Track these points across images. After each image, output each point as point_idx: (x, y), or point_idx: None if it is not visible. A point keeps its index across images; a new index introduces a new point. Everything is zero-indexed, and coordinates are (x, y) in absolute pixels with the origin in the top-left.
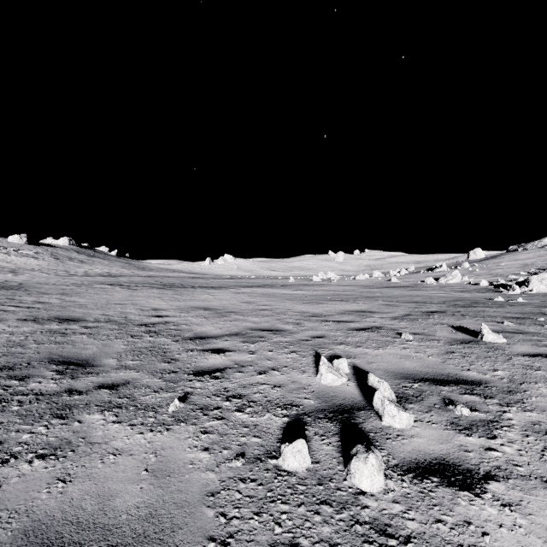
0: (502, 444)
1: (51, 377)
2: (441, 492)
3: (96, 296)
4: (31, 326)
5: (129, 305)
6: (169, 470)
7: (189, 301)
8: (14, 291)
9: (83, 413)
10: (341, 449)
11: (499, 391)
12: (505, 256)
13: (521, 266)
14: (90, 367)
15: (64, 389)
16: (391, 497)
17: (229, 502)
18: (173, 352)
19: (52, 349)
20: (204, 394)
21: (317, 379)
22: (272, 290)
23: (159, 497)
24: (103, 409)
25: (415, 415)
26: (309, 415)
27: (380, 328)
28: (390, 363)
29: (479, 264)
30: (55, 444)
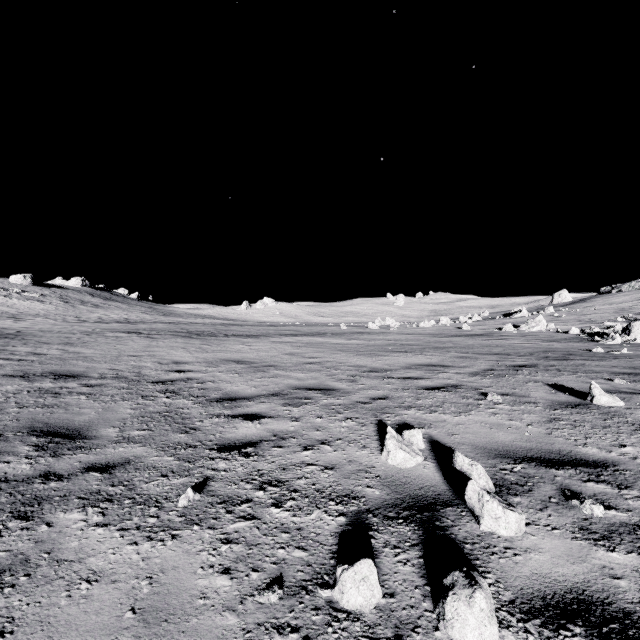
0: None
1: (26, 454)
2: None
3: (106, 346)
4: (17, 383)
5: (145, 357)
6: (168, 610)
7: (219, 352)
8: (7, 341)
9: (57, 510)
10: (425, 571)
11: (636, 478)
12: (596, 299)
13: (617, 310)
14: (81, 440)
15: (39, 472)
16: None
17: None
18: (193, 418)
19: (37, 414)
20: (230, 479)
21: (382, 458)
22: (320, 339)
23: None
24: (87, 504)
25: (526, 515)
26: (375, 513)
27: (458, 387)
28: (477, 435)
29: (566, 309)
30: (5, 562)
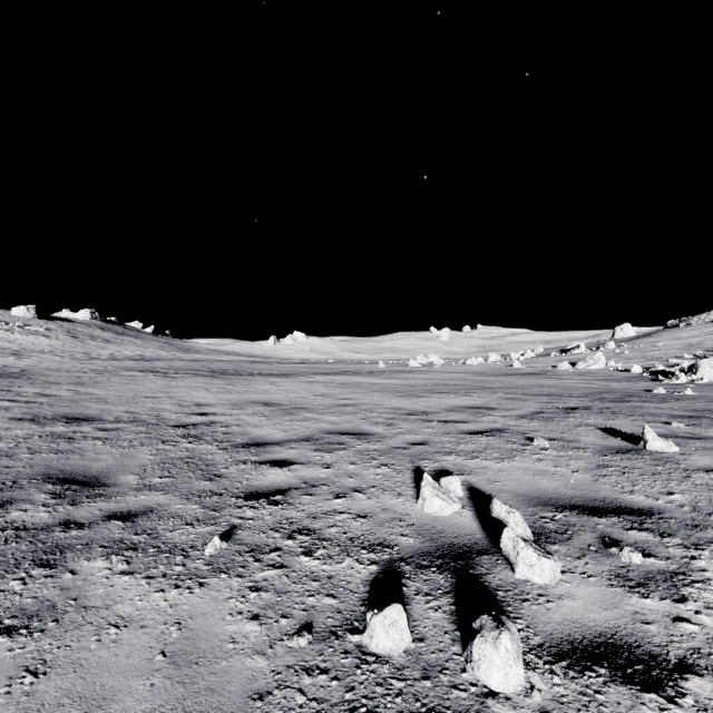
0: (697, 612)
1: (43, 502)
2: (614, 694)
3: (121, 386)
4: (27, 427)
5: (164, 399)
6: (197, 653)
7: (244, 393)
8: (12, 380)
9: (80, 558)
10: (456, 617)
11: (681, 526)
12: (663, 334)
13: (685, 346)
14: (99, 488)
15: (58, 520)
16: (536, 701)
17: (286, 710)
18: (218, 465)
19: (51, 460)
20: (258, 528)
21: (418, 506)
22: (355, 378)
23: (178, 701)
24: (110, 552)
25: (563, 563)
26: (408, 562)
27: (503, 431)
28: (520, 482)
29: (629, 344)
30: (32, 609)
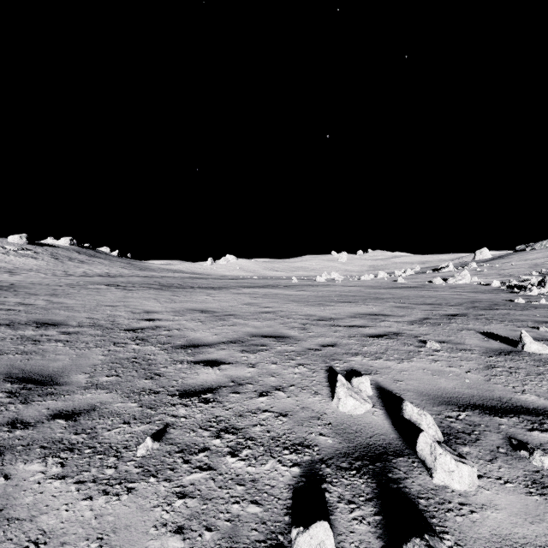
0: None
1: None
2: None
3: (87, 297)
4: (2, 331)
5: (120, 307)
6: None
7: (186, 302)
8: (1, 292)
9: (17, 460)
10: (381, 530)
11: None
12: (513, 256)
13: (531, 266)
14: (52, 386)
15: (7, 419)
16: None
17: None
18: (158, 364)
19: (15, 360)
20: (189, 426)
21: (333, 405)
22: (274, 290)
23: None
24: (48, 454)
25: (477, 466)
26: (328, 464)
27: (399, 335)
28: (421, 381)
29: (487, 264)
30: None
